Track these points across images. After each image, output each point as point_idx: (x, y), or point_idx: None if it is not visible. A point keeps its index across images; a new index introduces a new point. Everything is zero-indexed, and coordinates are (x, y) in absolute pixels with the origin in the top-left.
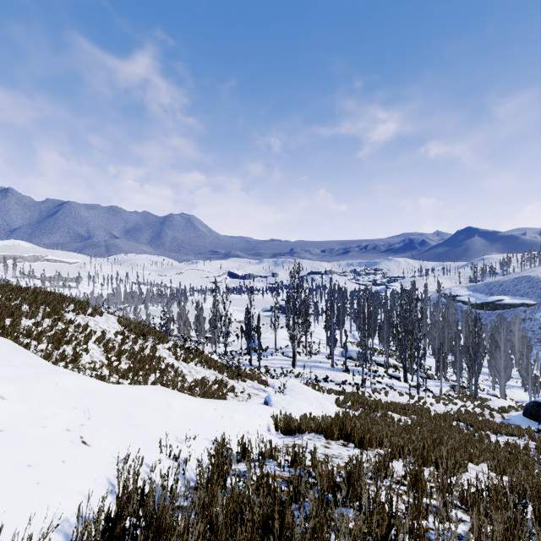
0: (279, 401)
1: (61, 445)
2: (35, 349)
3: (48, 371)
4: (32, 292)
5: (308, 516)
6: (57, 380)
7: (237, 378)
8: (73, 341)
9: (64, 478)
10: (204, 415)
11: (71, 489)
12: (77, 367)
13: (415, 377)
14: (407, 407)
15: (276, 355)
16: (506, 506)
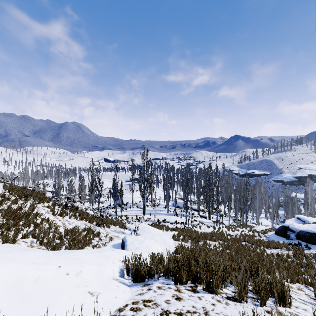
0: (133, 242)
1: None
2: None
3: None
4: None
5: None
6: None
7: (103, 225)
8: None
9: None
10: (41, 278)
11: None
12: None
13: (214, 216)
14: (214, 235)
15: (133, 207)
16: None
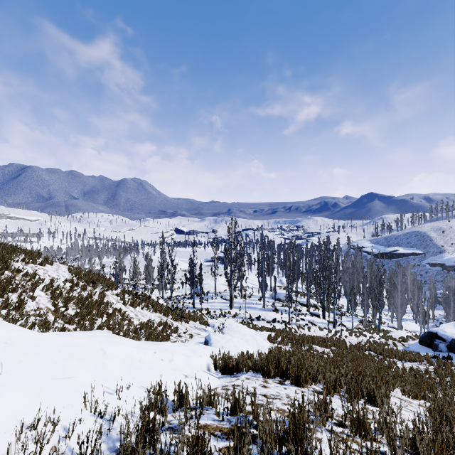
0: (218, 340)
1: None
2: None
3: None
4: None
5: None
6: None
7: (180, 319)
8: (20, 289)
9: None
10: (143, 359)
11: None
12: (20, 314)
13: (331, 314)
14: (327, 340)
15: (216, 298)
16: None
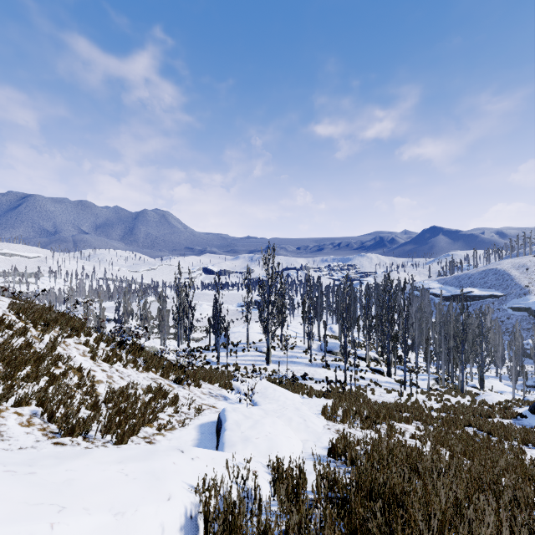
0: (239, 422)
1: None
2: None
3: None
4: None
5: None
6: None
7: (187, 382)
8: None
9: None
10: None
11: None
12: None
13: (397, 370)
14: (403, 410)
15: (249, 350)
16: None
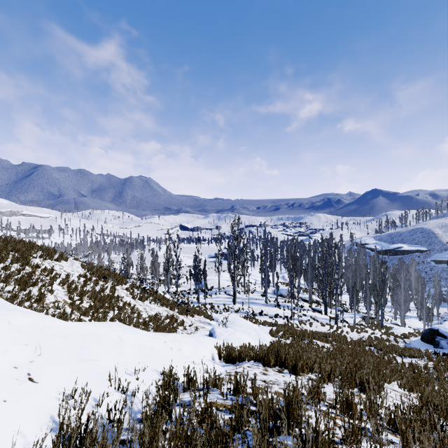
0: (222, 333)
1: (5, 383)
2: (1, 290)
3: (3, 310)
4: (3, 241)
5: (250, 446)
6: (10, 319)
7: (186, 313)
8: (39, 283)
9: (3, 419)
10: (155, 347)
11: (9, 430)
12: (41, 306)
13: (333, 310)
14: (328, 336)
15: (220, 294)
16: (433, 429)
